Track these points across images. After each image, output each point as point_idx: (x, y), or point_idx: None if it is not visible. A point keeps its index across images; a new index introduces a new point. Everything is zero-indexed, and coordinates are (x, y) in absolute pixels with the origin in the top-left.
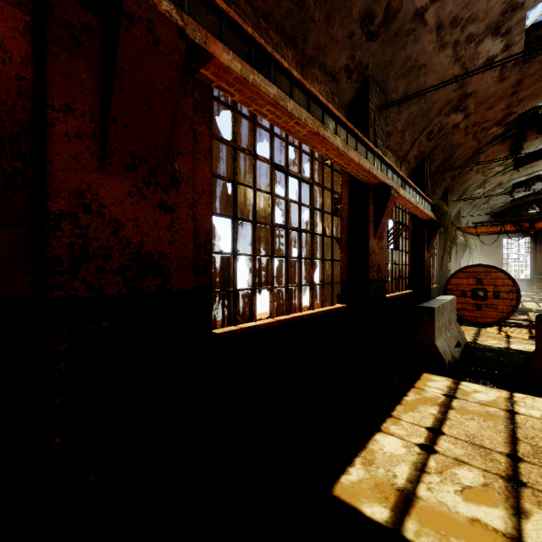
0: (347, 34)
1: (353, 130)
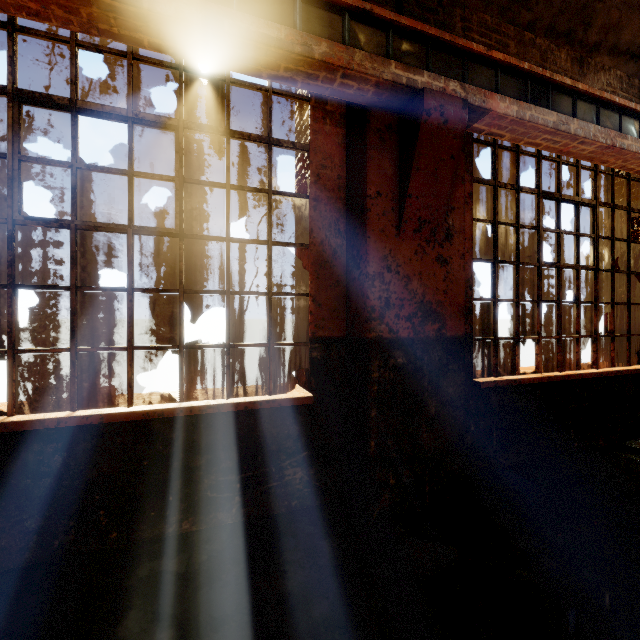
0: None
1: None
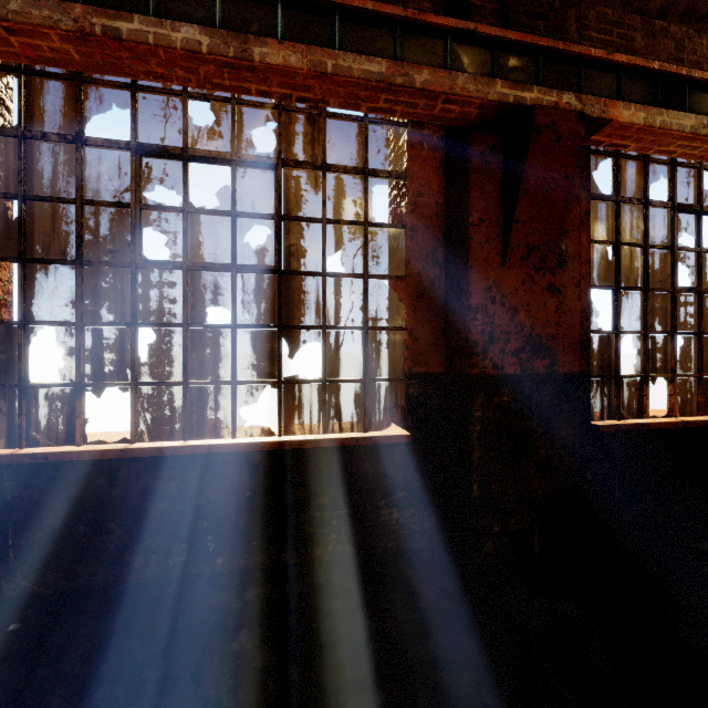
0: None
1: None
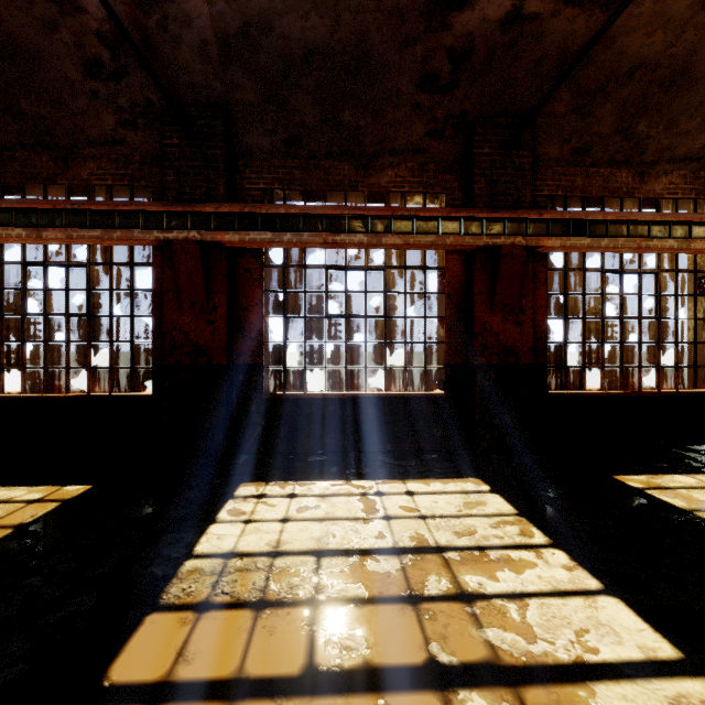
0: (703, 119)
1: (700, 221)
